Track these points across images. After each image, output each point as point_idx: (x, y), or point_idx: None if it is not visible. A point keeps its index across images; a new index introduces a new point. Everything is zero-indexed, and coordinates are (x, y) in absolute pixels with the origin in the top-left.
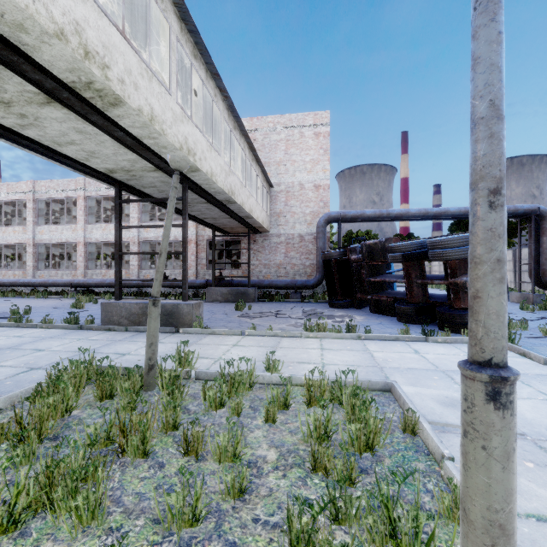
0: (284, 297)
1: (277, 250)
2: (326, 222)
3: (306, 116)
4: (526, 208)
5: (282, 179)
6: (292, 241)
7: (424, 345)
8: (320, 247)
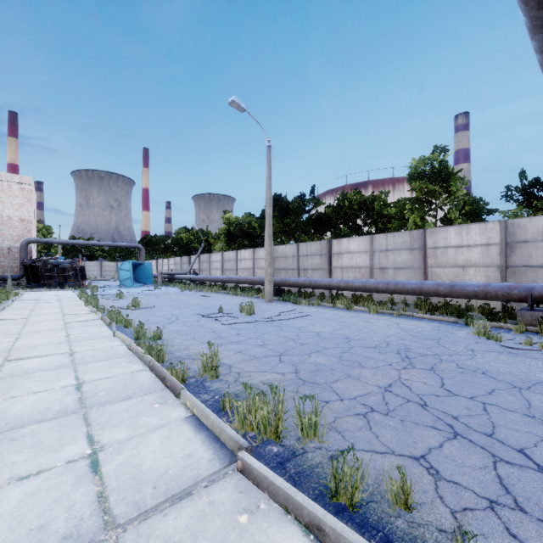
0: None
1: None
2: (27, 243)
3: (14, 176)
4: (134, 245)
5: None
6: (2, 251)
7: (48, 291)
8: (23, 257)
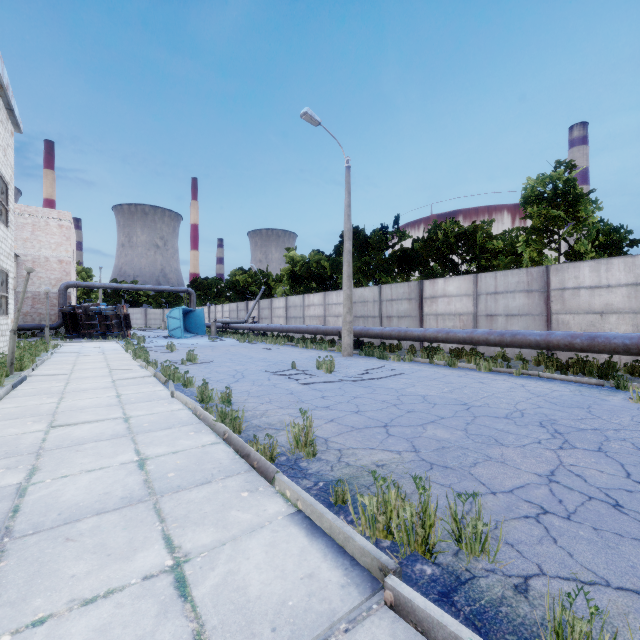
0: (31, 336)
1: (24, 303)
2: (66, 288)
3: (51, 212)
4: (183, 289)
5: (29, 252)
6: (39, 297)
7: (90, 342)
8: (61, 303)
